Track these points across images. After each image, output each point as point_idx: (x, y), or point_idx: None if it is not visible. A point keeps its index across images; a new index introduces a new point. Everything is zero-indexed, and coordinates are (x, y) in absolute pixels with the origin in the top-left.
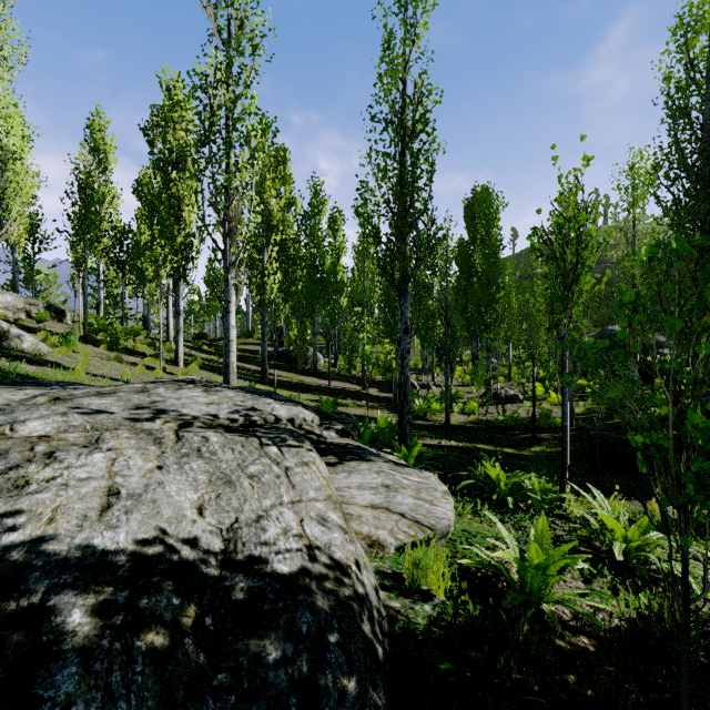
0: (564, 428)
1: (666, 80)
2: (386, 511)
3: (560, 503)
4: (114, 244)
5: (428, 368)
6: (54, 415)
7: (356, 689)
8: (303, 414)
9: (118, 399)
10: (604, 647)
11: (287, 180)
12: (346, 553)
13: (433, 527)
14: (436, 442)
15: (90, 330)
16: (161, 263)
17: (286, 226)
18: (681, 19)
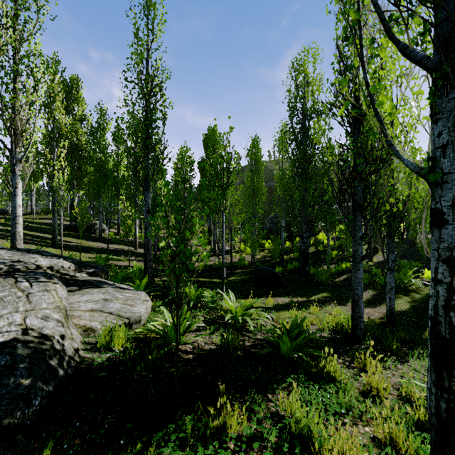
0: (222, 264)
1: (288, 91)
2: (100, 312)
3: (221, 302)
4: None
5: None
6: None
7: (29, 383)
8: (62, 263)
9: None
10: (198, 357)
11: (80, 101)
12: (54, 331)
13: (129, 317)
14: None
15: None
16: None
17: (79, 135)
18: (293, 64)
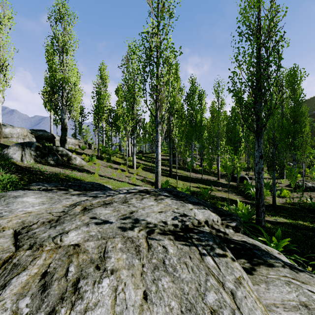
0: None
1: None
2: None
3: None
4: (108, 116)
5: (250, 167)
6: (82, 225)
7: None
8: (211, 216)
9: (113, 210)
10: None
11: (178, 79)
12: None
13: None
14: (272, 218)
15: (100, 152)
16: (127, 124)
17: (177, 101)
18: None
